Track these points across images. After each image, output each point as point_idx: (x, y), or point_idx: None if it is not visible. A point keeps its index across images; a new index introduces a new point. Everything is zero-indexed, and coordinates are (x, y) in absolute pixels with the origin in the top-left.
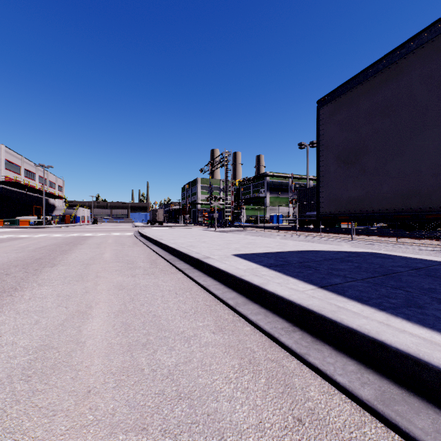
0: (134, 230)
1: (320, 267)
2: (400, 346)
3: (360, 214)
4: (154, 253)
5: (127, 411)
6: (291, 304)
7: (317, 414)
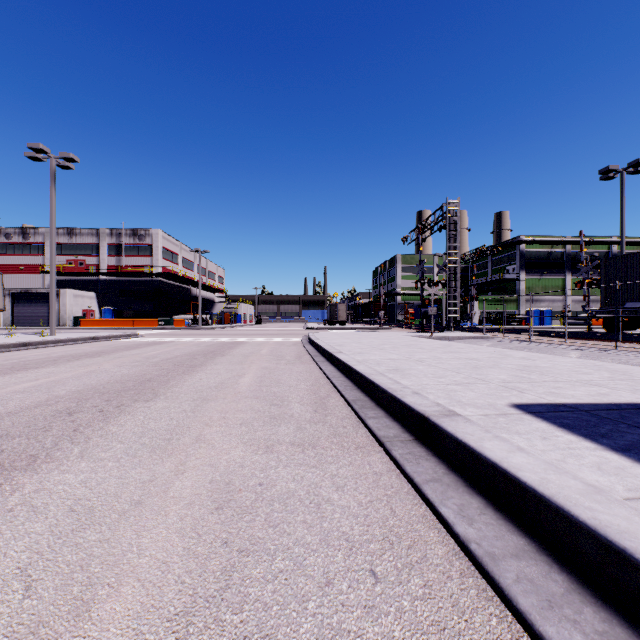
0: (303, 334)
1: None
2: None
3: None
4: (324, 379)
5: None
6: None
7: None
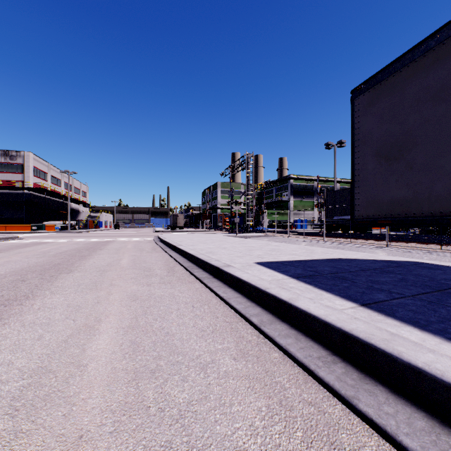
0: (154, 235)
1: (357, 279)
2: None
3: (405, 218)
4: (172, 259)
5: None
6: (328, 326)
7: None
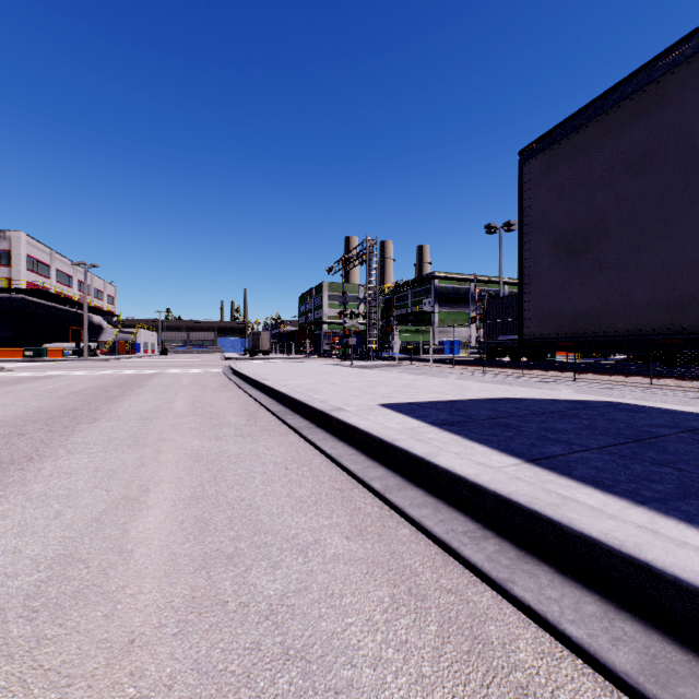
0: (223, 365)
1: (526, 427)
2: (681, 572)
3: (593, 338)
4: (253, 401)
5: (194, 681)
6: (479, 490)
7: (533, 697)
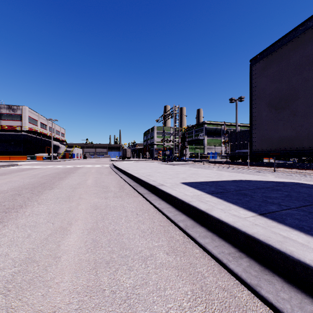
0: (110, 163)
1: (255, 195)
2: None
3: (290, 151)
4: (122, 180)
5: None
6: (235, 230)
7: None
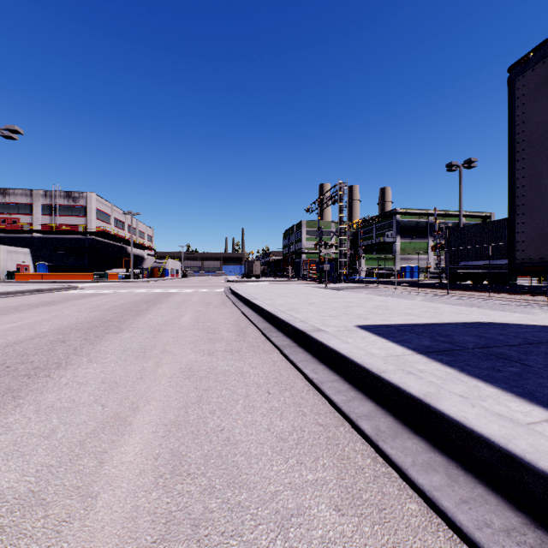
0: (225, 286)
1: (530, 360)
2: None
3: None
4: (244, 317)
5: None
6: (515, 462)
7: None
